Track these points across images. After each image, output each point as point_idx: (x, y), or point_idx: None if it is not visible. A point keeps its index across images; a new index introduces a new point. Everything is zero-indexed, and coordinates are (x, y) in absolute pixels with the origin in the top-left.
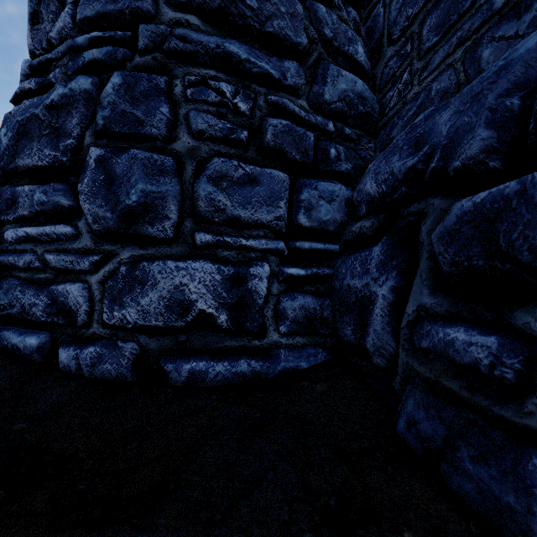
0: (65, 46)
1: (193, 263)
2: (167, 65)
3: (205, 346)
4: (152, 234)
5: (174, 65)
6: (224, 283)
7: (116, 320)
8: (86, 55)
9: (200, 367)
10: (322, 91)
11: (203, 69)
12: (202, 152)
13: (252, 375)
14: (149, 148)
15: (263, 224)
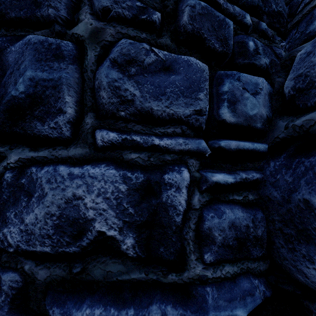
0: None
1: (91, 168)
2: None
3: (105, 277)
4: (42, 132)
5: None
6: (131, 194)
7: None
8: None
9: None
10: None
11: None
12: (107, 35)
13: None
14: (49, 34)
15: (180, 119)
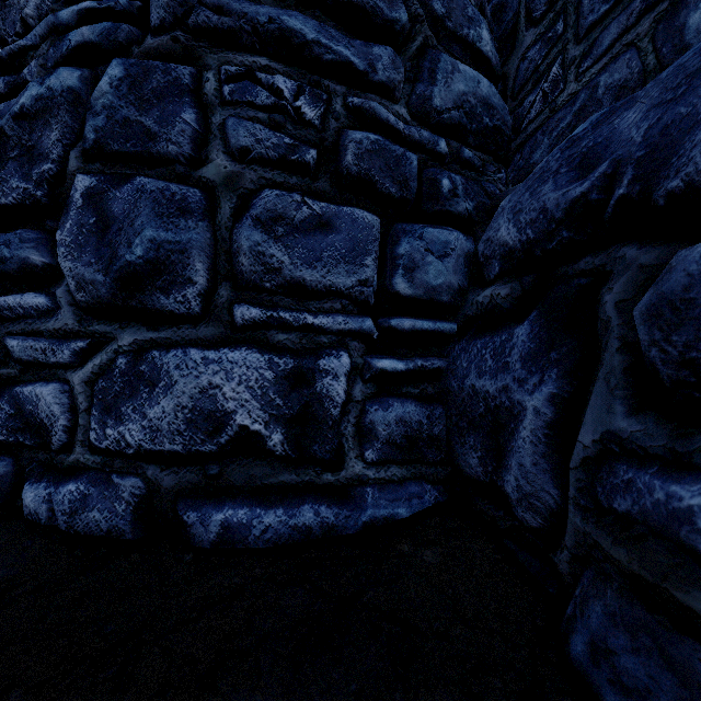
0: (44, 26)
1: (230, 352)
2: (194, 50)
3: (248, 482)
4: (166, 307)
5: (205, 49)
6: (278, 383)
7: (109, 442)
8: (72, 37)
9: (240, 518)
10: (430, 93)
11: (249, 55)
12: (246, 181)
13: (321, 530)
14: (166, 175)
15: (340, 292)
